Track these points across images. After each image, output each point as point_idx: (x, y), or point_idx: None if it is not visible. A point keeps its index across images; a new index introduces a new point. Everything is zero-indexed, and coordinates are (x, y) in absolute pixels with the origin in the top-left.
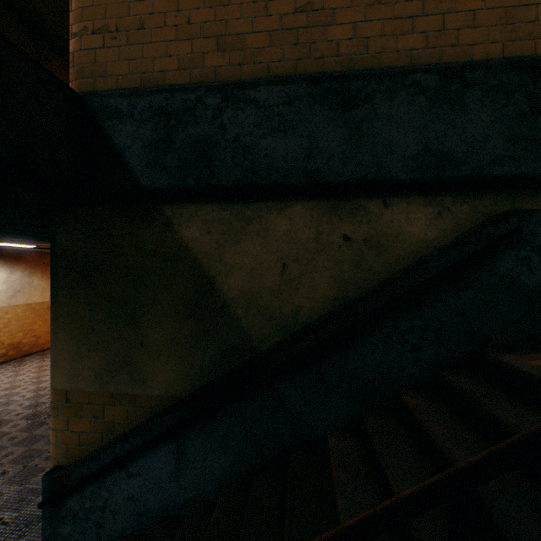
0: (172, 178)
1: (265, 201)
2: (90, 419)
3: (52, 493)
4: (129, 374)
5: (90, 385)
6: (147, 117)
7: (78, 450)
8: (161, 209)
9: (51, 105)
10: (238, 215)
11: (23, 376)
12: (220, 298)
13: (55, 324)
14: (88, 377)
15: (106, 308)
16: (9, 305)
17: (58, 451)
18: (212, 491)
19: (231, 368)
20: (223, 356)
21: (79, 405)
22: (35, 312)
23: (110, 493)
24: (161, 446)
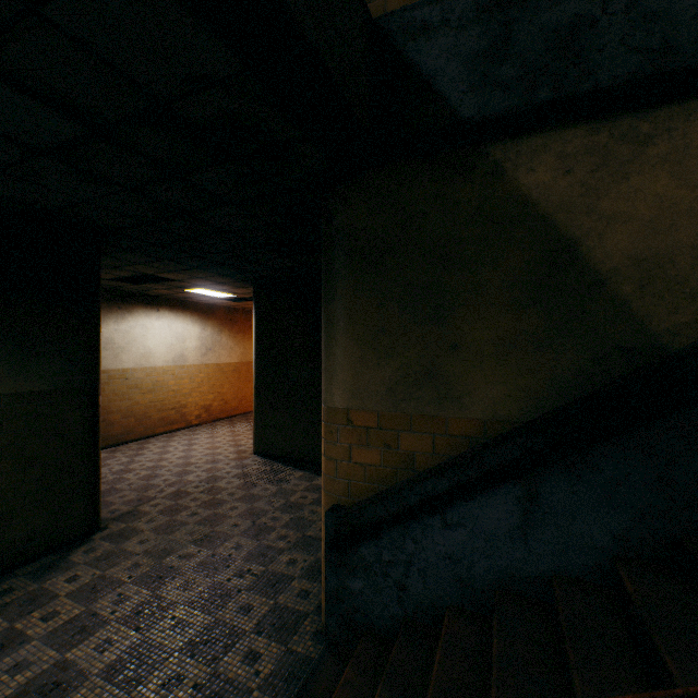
0: (510, 97)
1: (681, 102)
2: (379, 449)
3: (338, 535)
4: (435, 390)
5: (378, 403)
6: (469, 19)
7: (362, 487)
8: (485, 152)
9: (356, 22)
10: (624, 136)
11: (219, 438)
12: (587, 272)
13: (332, 326)
14: (376, 393)
15: (400, 301)
16: (202, 363)
17: (337, 487)
18: (588, 566)
19: (609, 381)
20: (594, 361)
21: (364, 429)
22: (223, 373)
23: (417, 545)
24: (496, 488)
